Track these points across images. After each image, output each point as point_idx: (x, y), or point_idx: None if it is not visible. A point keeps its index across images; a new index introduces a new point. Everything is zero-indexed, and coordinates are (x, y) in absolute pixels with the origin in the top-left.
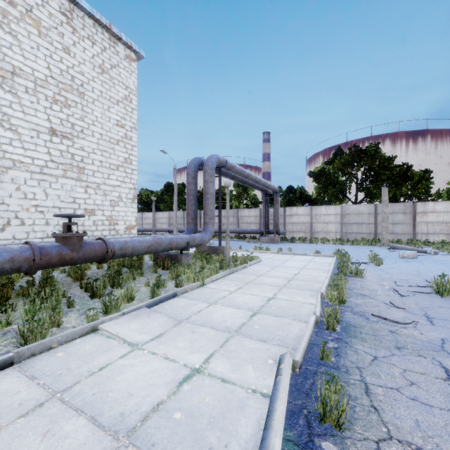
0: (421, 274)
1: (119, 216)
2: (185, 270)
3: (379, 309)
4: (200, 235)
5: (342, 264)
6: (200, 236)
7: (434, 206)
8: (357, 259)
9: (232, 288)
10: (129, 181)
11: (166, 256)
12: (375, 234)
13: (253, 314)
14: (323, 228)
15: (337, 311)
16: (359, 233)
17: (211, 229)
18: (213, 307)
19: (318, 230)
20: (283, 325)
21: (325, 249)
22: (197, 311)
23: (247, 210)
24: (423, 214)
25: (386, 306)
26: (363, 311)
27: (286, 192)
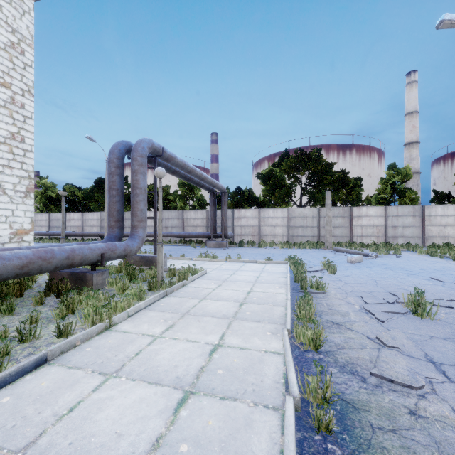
0: (379, 283)
1: (0, 216)
2: (84, 302)
3: (369, 354)
4: (124, 242)
5: (299, 276)
6: (124, 244)
7: (367, 210)
8: (310, 266)
9: (157, 329)
10: (19, 167)
11: (69, 274)
12: (318, 237)
13: (182, 400)
14: (271, 231)
15: (327, 383)
16: (304, 236)
17: (141, 235)
18: (108, 388)
19: (266, 233)
20: (236, 431)
21: (275, 255)
22: (69, 409)
23: (194, 212)
24: (358, 217)
25: (373, 344)
26: (351, 360)
27: (234, 193)
